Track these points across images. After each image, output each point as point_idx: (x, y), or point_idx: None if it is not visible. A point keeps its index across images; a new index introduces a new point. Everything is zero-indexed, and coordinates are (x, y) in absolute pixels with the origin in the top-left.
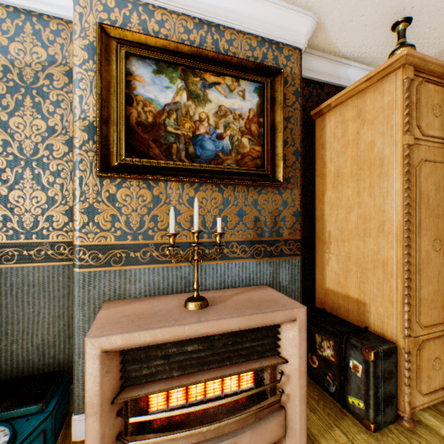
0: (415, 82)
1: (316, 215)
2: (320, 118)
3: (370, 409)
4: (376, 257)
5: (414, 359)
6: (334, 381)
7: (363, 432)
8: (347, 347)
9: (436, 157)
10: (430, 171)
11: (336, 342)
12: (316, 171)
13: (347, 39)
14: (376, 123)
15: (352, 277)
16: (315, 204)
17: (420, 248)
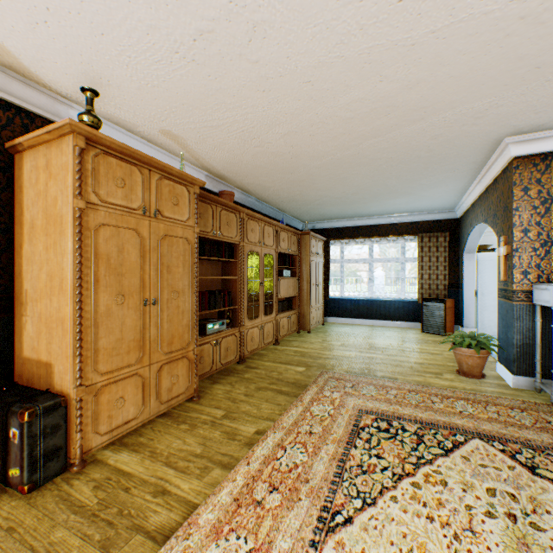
0: (92, 152)
1: (16, 271)
2: (20, 155)
3: (25, 472)
4: (59, 315)
5: (92, 405)
6: (1, 461)
7: (18, 499)
8: (10, 417)
9: (121, 223)
10: (113, 235)
11: (2, 416)
12: (16, 218)
13: (53, 78)
14: (59, 180)
15: (44, 339)
16: (16, 257)
17: (100, 303)
